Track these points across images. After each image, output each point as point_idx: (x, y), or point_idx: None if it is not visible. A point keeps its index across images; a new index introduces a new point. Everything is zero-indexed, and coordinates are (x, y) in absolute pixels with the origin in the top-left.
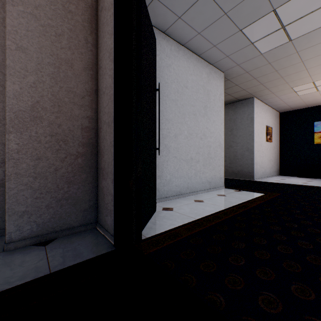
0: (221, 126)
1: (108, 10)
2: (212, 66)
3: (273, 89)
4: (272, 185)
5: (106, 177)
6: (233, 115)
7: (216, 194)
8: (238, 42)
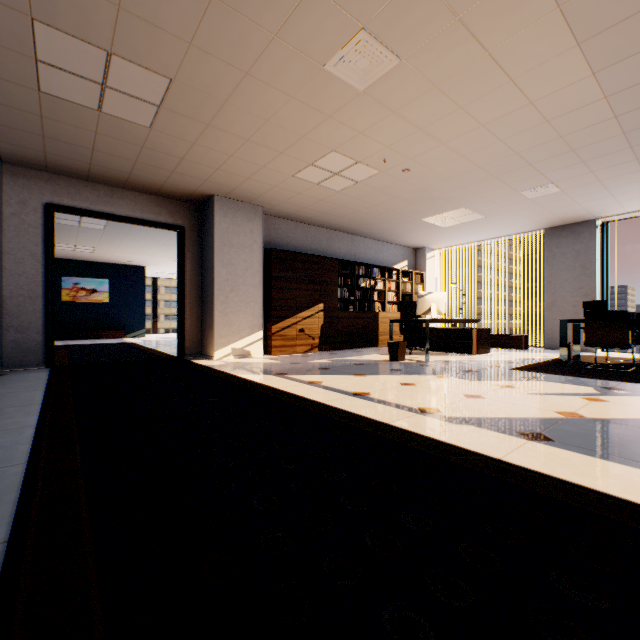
0: None
1: (29, 225)
2: None
3: None
4: None
5: (26, 331)
6: None
7: None
8: None
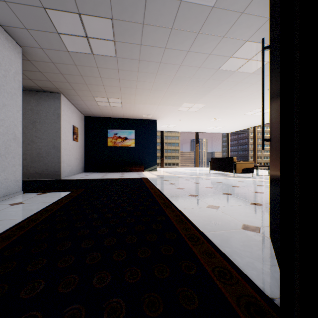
0: (19, 115)
1: None
2: (3, 29)
3: (79, 91)
4: (78, 182)
5: None
6: (37, 106)
7: (9, 203)
8: (42, 21)
